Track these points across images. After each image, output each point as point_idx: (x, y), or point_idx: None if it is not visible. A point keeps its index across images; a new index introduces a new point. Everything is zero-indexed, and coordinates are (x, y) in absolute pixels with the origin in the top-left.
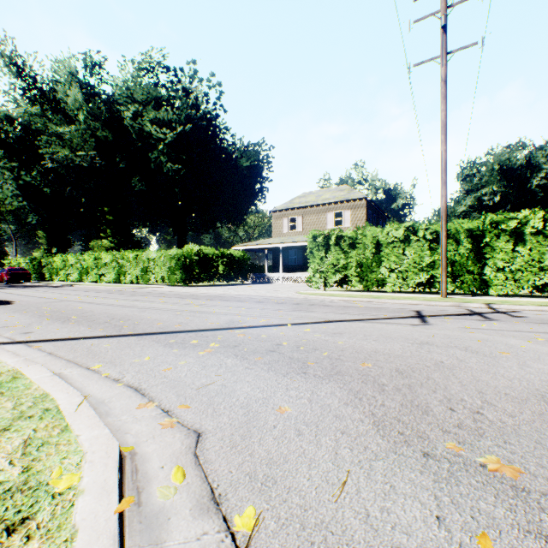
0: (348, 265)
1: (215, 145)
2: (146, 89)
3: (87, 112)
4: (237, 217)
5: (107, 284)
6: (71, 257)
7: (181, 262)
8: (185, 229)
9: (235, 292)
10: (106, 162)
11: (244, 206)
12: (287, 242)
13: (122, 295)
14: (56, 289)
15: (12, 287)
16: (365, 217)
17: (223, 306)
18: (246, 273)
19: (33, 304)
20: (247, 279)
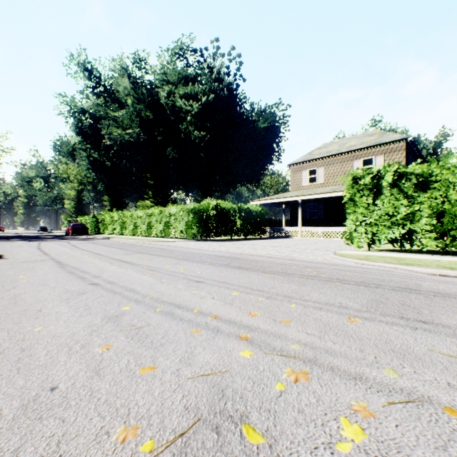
0: (415, 215)
1: (235, 113)
2: (177, 70)
3: (133, 97)
4: (255, 177)
5: (136, 237)
6: (115, 214)
7: (197, 216)
8: (210, 190)
9: (251, 250)
10: (149, 137)
11: (261, 166)
12: (307, 195)
13: (123, 252)
14: (86, 242)
15: (64, 239)
16: (403, 162)
17: (223, 287)
18: (263, 227)
19: (2, 264)
20: (265, 233)
